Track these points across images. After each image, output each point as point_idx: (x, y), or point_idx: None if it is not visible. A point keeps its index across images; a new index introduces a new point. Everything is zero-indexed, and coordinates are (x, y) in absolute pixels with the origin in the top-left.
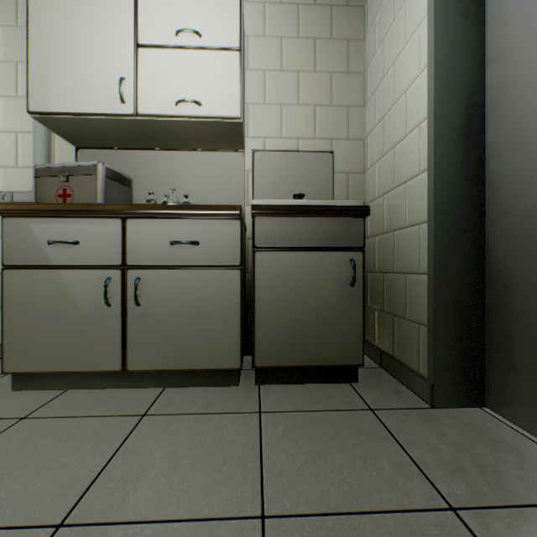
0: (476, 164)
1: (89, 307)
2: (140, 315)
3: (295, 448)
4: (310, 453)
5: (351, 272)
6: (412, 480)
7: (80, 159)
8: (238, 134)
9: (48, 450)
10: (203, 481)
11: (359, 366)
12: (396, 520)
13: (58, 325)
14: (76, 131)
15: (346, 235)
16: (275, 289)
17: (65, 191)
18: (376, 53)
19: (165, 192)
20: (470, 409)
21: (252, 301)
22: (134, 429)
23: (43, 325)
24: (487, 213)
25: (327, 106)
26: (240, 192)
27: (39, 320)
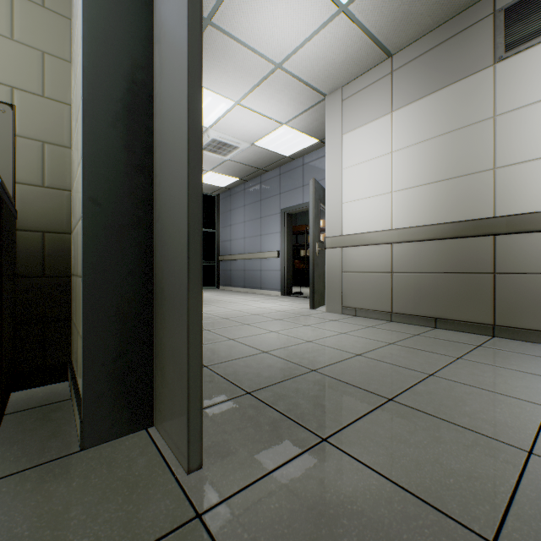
0: (143, 151)
1: None
2: None
3: None
4: None
5: None
6: None
7: None
8: None
9: None
10: None
11: None
12: None
13: None
14: None
15: None
16: None
17: None
18: None
19: None
20: (133, 435)
21: None
22: None
23: None
24: (155, 209)
25: (4, 36)
26: None
27: None
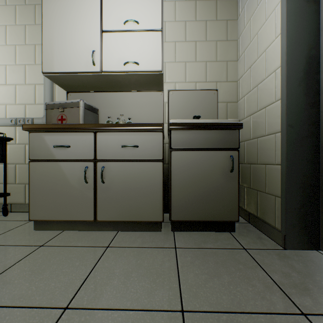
0: (314, 94)
1: (76, 183)
2: (104, 188)
3: (199, 270)
4: (208, 274)
5: (231, 163)
6: (275, 294)
7: (69, 99)
8: (160, 81)
9: (56, 265)
10: (145, 287)
11: (236, 221)
12: (267, 319)
13: (59, 194)
14: (67, 82)
15: (228, 140)
16: (183, 174)
17: (62, 117)
18: (245, 27)
19: (117, 116)
20: (310, 251)
21: (170, 181)
22: (103, 254)
23: (50, 194)
24: (322, 125)
25: (214, 61)
26: (160, 115)
27: (48, 190)
